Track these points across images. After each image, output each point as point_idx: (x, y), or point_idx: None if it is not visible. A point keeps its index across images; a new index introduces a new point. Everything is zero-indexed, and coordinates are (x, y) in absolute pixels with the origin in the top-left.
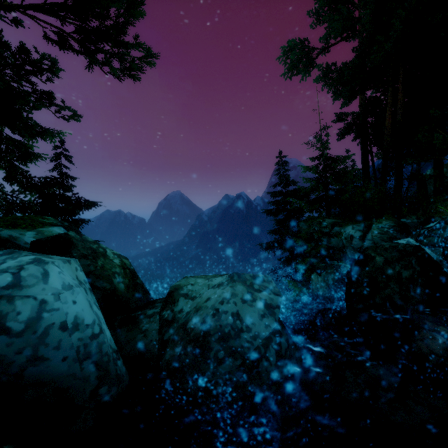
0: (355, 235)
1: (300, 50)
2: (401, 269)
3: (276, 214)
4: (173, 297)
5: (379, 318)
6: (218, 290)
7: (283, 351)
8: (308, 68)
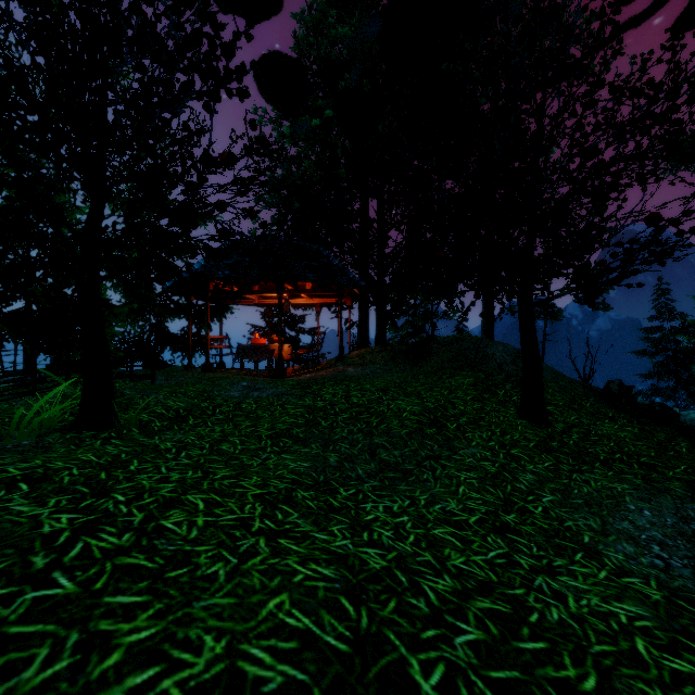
0: None
1: (692, 143)
2: None
3: (654, 355)
4: None
5: None
6: None
7: None
8: None
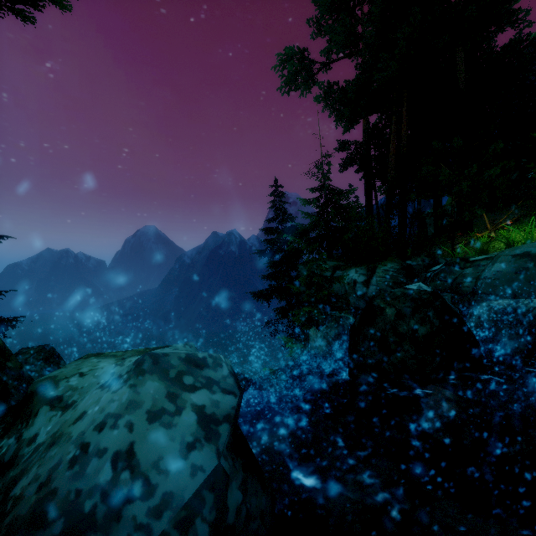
0: (358, 280)
1: (299, 60)
2: (417, 324)
3: (271, 255)
4: (31, 407)
5: (391, 392)
6: (105, 395)
7: (232, 513)
8: (308, 84)
